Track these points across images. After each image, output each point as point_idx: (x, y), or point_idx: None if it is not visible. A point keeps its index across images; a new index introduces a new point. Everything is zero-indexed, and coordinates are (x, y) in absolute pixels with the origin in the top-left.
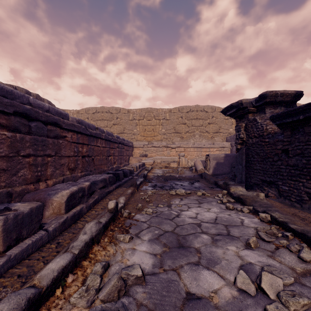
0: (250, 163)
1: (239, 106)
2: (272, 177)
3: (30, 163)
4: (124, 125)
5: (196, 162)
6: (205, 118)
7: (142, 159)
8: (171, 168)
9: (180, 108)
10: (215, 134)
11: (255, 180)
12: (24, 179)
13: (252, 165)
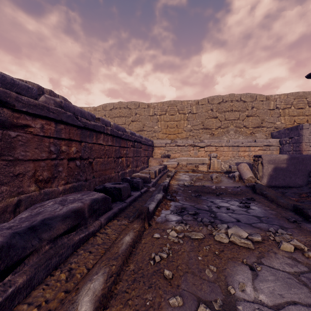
0: None
1: None
2: None
3: None
4: (143, 121)
5: (241, 167)
6: (242, 110)
7: (164, 161)
8: (200, 172)
9: (210, 98)
10: (255, 129)
11: None
12: None
13: None
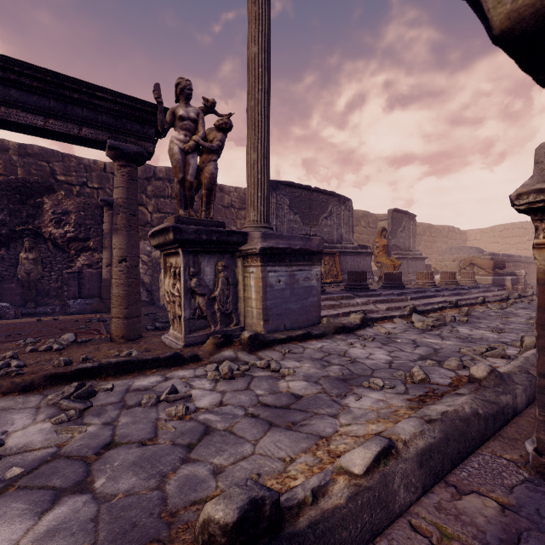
0: None
1: None
2: None
3: None
4: None
5: None
6: None
7: None
8: None
9: None
10: None
11: None
12: None
13: None
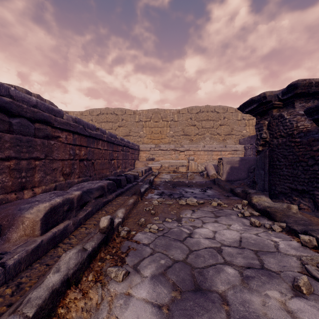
0: (275, 167)
1: (262, 100)
2: (306, 185)
3: (11, 167)
4: (129, 127)
5: (208, 166)
6: (216, 119)
7: (149, 163)
8: (180, 173)
9: (189, 108)
10: (226, 136)
11: (281, 188)
12: (1, 187)
13: (277, 171)
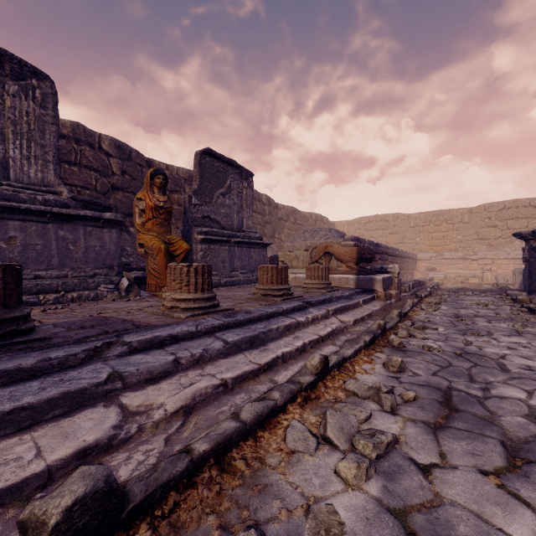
0: (531, 275)
1: (520, 235)
2: None
3: None
4: (403, 233)
5: (497, 276)
6: (532, 217)
7: (429, 274)
8: (470, 284)
9: (487, 206)
10: None
11: (532, 287)
12: None
13: (532, 277)
